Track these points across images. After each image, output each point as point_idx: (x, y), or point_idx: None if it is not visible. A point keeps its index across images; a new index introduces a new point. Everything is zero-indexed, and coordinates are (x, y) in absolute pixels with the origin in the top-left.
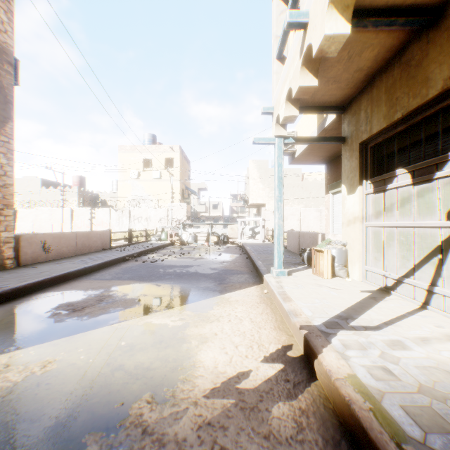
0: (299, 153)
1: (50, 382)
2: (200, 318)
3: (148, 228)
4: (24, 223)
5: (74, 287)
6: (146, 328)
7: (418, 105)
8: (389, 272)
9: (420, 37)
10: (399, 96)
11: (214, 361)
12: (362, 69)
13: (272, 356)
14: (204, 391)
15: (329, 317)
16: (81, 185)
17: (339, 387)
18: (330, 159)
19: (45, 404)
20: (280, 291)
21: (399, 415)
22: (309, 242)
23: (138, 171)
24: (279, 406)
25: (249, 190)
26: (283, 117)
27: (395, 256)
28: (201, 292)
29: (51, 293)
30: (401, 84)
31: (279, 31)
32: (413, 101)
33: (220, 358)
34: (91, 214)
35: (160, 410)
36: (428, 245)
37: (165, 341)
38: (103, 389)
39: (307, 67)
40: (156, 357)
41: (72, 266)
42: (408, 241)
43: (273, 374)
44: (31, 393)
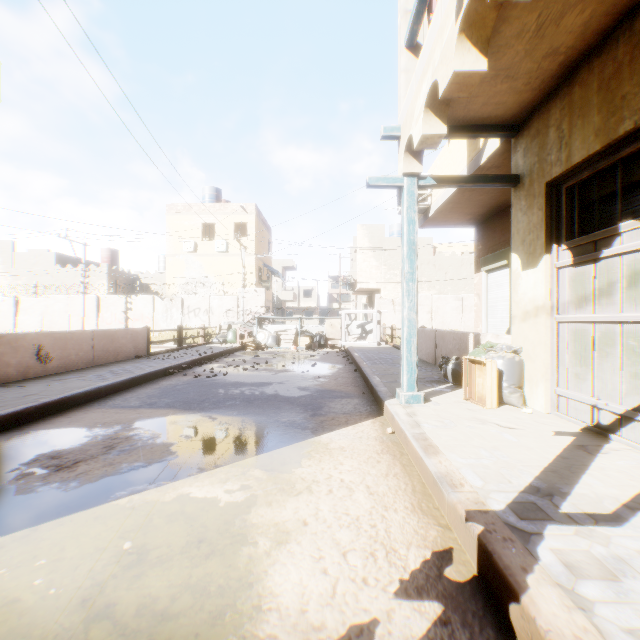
0: (436, 209)
1: None
2: (277, 486)
3: (208, 325)
4: (28, 318)
5: (74, 421)
6: (178, 508)
7: None
8: (604, 400)
9: None
10: (629, 92)
11: (299, 594)
12: (557, 51)
13: (416, 579)
14: None
15: (516, 491)
16: (112, 262)
17: None
18: (483, 219)
19: None
20: (417, 433)
21: None
22: (453, 346)
23: (194, 242)
24: None
25: (357, 270)
26: (420, 138)
27: (617, 374)
28: (282, 431)
29: (32, 433)
30: (632, 70)
31: (410, 3)
32: None
33: (312, 586)
34: (126, 305)
35: None
36: None
37: (208, 539)
38: None
39: (469, 37)
40: (185, 582)
41: (79, 385)
42: None
43: (423, 632)
44: None
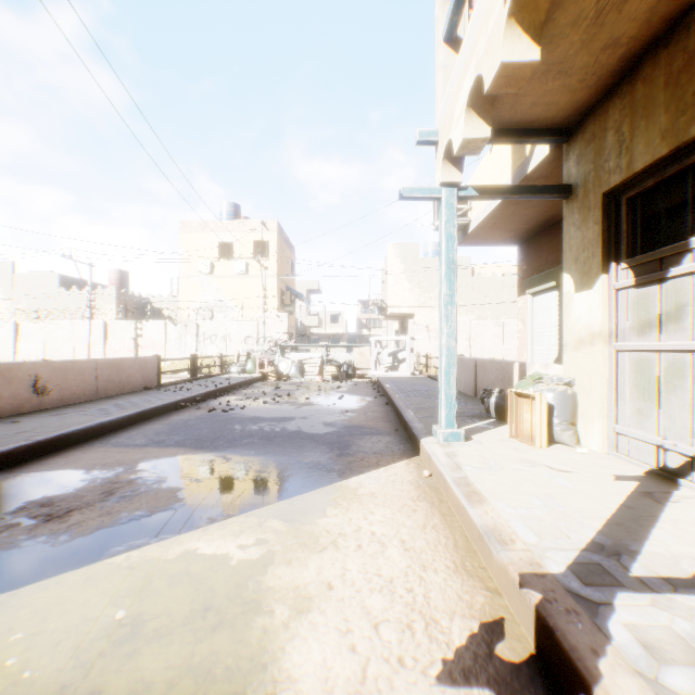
0: (477, 225)
1: None
2: (297, 540)
3: (226, 353)
4: (29, 345)
5: (71, 462)
6: (182, 568)
7: None
8: (672, 440)
9: None
10: None
11: (322, 679)
12: (618, 42)
13: (462, 658)
14: None
15: (576, 548)
16: (122, 284)
17: None
18: (528, 237)
19: None
20: (458, 477)
21: None
22: (495, 377)
23: (210, 262)
24: None
25: (389, 293)
26: (461, 142)
27: (688, 410)
28: (305, 473)
29: (23, 476)
30: None
31: None
32: None
33: (338, 668)
34: (136, 331)
35: None
36: None
37: (216, 607)
38: None
39: (520, 22)
40: (186, 662)
41: (79, 421)
42: None
43: None
44: None
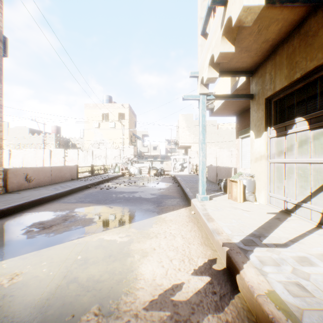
0: (217, 108)
1: (15, 294)
2: (142, 235)
3: (105, 164)
4: (16, 160)
5: (46, 208)
6: (99, 244)
7: (315, 66)
8: (289, 198)
9: (317, 12)
10: (298, 60)
11: (152, 274)
12: (268, 40)
13: (200, 269)
14: (144, 304)
15: (245, 235)
16: (57, 132)
17: (262, 304)
18: (240, 113)
19: (6, 316)
20: (205, 213)
21: None
22: (224, 174)
23: (98, 122)
24: (209, 318)
25: (179, 136)
26: (207, 78)
27: (294, 186)
28: (143, 213)
29: (28, 214)
30: (299, 50)
31: (203, 14)
32: (310, 64)
33: (157, 271)
34: (65, 154)
35: (105, 322)
36: None
37: (113, 255)
38: (57, 301)
39: (226, 37)
40: (105, 270)
41: (47, 192)
42: (305, 174)
43: (202, 286)
44: None
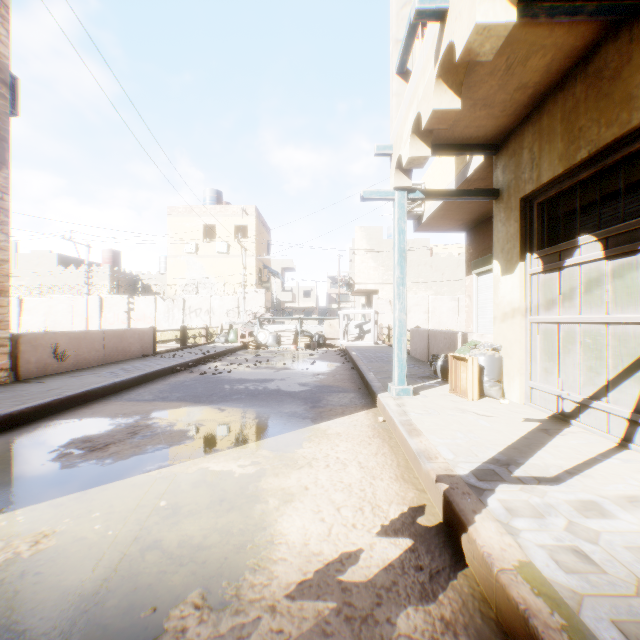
0: (429, 215)
1: (43, 570)
2: (282, 462)
3: (209, 325)
4: (32, 318)
5: (96, 412)
6: (200, 478)
7: (615, 137)
8: (567, 391)
9: (618, 34)
10: (584, 125)
11: (303, 534)
12: (526, 86)
13: (394, 524)
14: (286, 588)
15: (480, 462)
16: (114, 263)
17: (508, 586)
18: (474, 225)
19: (29, 610)
20: (404, 419)
21: (613, 639)
22: (444, 345)
23: (195, 243)
24: (408, 613)
25: (356, 271)
26: (408, 159)
27: (577, 368)
28: (285, 420)
29: (61, 422)
30: (586, 106)
31: (401, 33)
32: (607, 132)
33: (313, 529)
34: (129, 305)
35: (215, 621)
36: (630, 351)
37: (228, 499)
38: (125, 584)
39: (445, 81)
40: (213, 527)
41: (96, 381)
42: (597, 345)
43: (396, 556)
44: (9, 590)
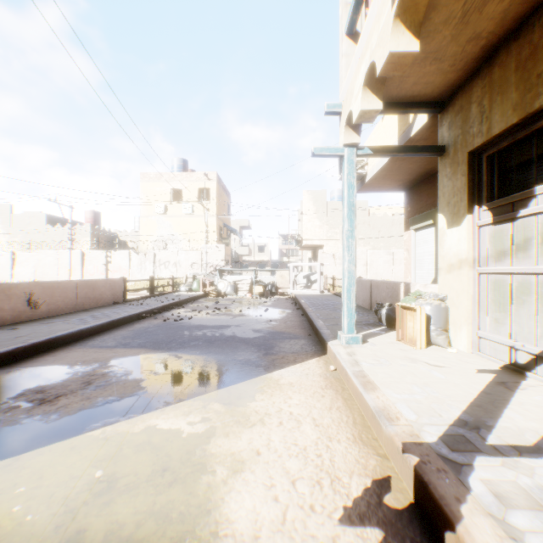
0: (372, 176)
1: None
2: (233, 418)
3: (176, 276)
4: (23, 270)
5: (58, 359)
6: (145, 439)
7: None
8: (521, 342)
9: None
10: None
11: (253, 521)
12: (479, 36)
13: (358, 506)
14: None
15: (446, 424)
16: (95, 222)
17: None
18: (412, 185)
19: None
20: (356, 370)
21: None
22: (386, 294)
23: (164, 205)
24: None
25: (303, 228)
26: (359, 113)
27: (533, 319)
28: (238, 368)
29: (21, 370)
30: None
31: None
32: None
33: (264, 513)
34: (107, 258)
35: None
36: None
37: (172, 468)
38: None
39: (404, 21)
40: (149, 509)
41: (64, 328)
42: None
43: None
44: None
